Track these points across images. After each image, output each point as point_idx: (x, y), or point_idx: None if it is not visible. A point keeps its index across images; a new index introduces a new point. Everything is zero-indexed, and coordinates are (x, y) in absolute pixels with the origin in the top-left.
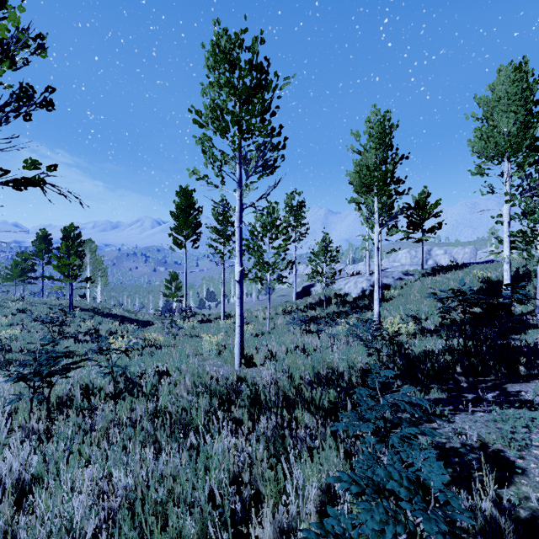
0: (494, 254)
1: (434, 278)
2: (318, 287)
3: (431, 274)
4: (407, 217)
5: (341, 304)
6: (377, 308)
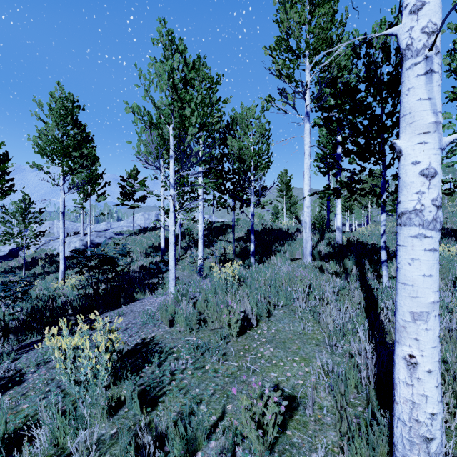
0: (156, 221)
1: (137, 237)
2: (30, 249)
3: (136, 233)
4: (122, 187)
5: (50, 265)
6: (62, 267)
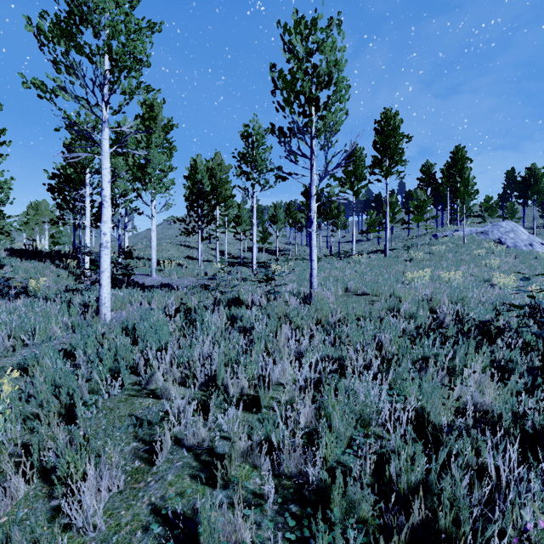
0: None
1: None
2: None
3: None
4: None
5: None
6: None
